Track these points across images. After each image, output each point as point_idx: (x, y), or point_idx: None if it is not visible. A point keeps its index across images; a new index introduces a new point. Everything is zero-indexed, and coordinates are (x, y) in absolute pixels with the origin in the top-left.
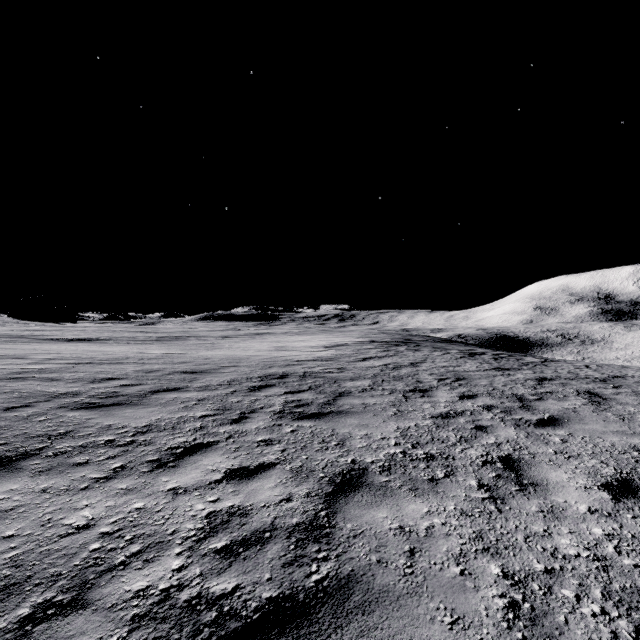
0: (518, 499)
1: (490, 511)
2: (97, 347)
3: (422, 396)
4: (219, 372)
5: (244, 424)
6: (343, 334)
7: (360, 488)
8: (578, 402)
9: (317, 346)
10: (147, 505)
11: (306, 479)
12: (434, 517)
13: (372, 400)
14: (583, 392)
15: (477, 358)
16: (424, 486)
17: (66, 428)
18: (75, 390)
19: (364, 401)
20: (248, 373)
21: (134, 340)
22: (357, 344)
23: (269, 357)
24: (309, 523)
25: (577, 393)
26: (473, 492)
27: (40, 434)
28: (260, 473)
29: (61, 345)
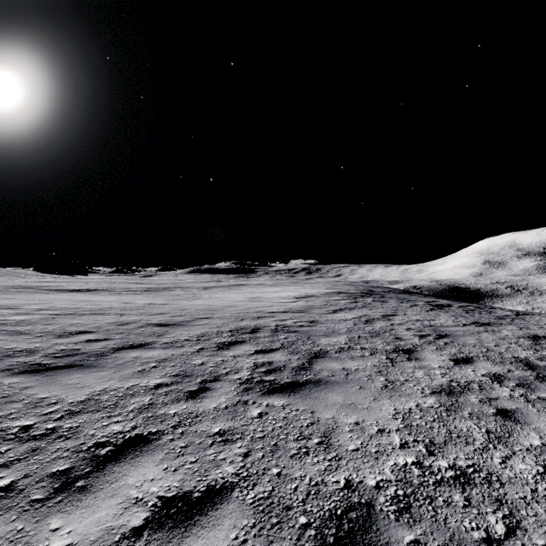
0: None
1: None
2: (90, 297)
3: (409, 359)
4: (191, 325)
5: (202, 400)
6: (311, 285)
7: None
8: None
9: (288, 297)
10: None
11: (278, 532)
12: None
13: (353, 364)
14: None
15: (448, 311)
16: None
17: None
18: (35, 346)
19: (344, 365)
20: (220, 326)
21: (126, 291)
22: (325, 295)
23: (243, 308)
24: None
25: None
26: None
27: None
28: (206, 511)
29: (60, 295)
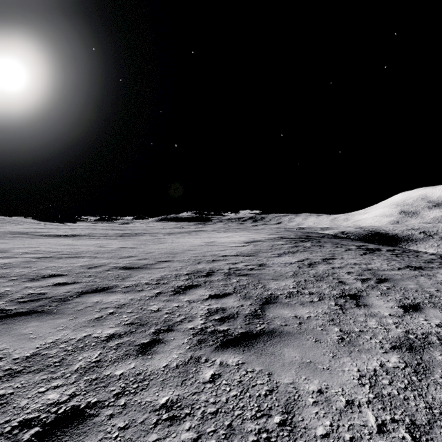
0: None
1: None
2: (72, 242)
3: (357, 305)
4: (153, 268)
5: (152, 357)
6: (257, 231)
7: None
8: None
9: (239, 242)
10: None
11: None
12: None
13: (304, 311)
14: None
15: (379, 254)
16: None
17: None
18: (5, 290)
19: (295, 312)
20: (178, 269)
21: (104, 236)
22: (270, 240)
23: (200, 252)
24: None
25: None
26: None
27: None
28: None
29: (47, 240)
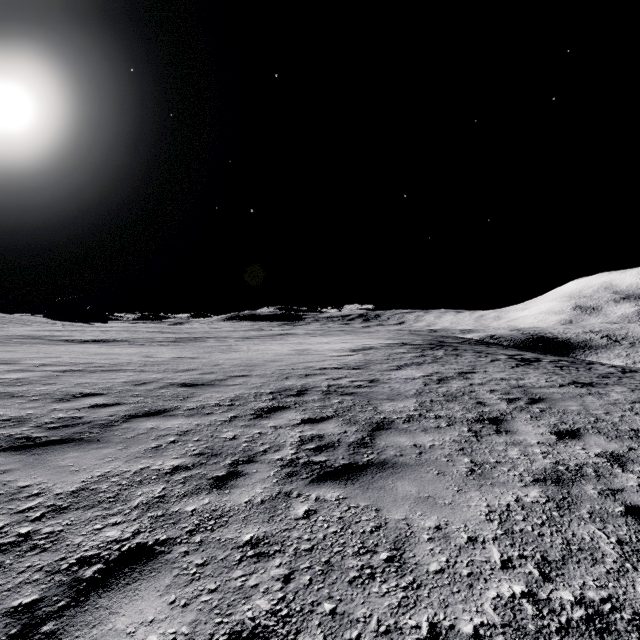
0: None
1: None
2: (106, 349)
3: (497, 431)
4: (224, 384)
5: (230, 491)
6: (369, 335)
7: None
8: None
9: (342, 349)
10: None
11: None
12: None
13: (426, 438)
14: None
15: (537, 367)
16: None
17: None
18: (27, 414)
19: (415, 440)
20: (259, 386)
21: (150, 341)
22: (387, 347)
23: (288, 363)
24: None
25: None
26: None
27: None
28: None
29: (70, 347)
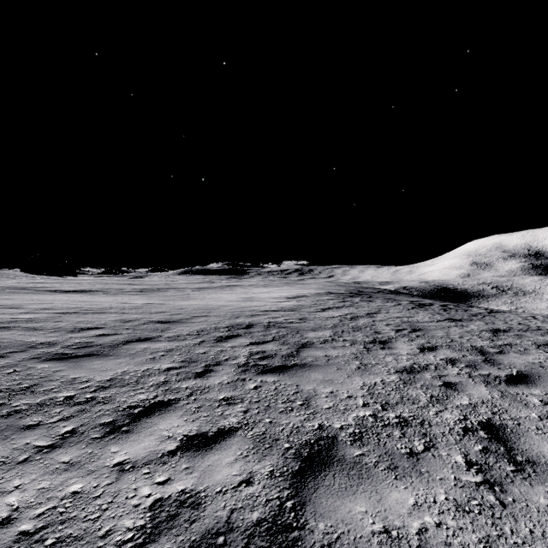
0: (519, 485)
1: (491, 504)
2: (87, 298)
3: (383, 348)
4: (190, 322)
5: (208, 378)
6: (303, 286)
7: (331, 465)
8: (541, 356)
9: (280, 297)
10: (85, 488)
11: (269, 451)
12: (424, 513)
13: (334, 352)
14: (542, 345)
15: (427, 309)
16: (404, 463)
17: (30, 382)
18: (53, 340)
19: (326, 353)
20: (217, 323)
21: (121, 291)
22: (316, 295)
23: (237, 307)
24: (272, 521)
25: (536, 346)
26: (462, 473)
27: (2, 389)
28: (219, 442)
29: (56, 296)
